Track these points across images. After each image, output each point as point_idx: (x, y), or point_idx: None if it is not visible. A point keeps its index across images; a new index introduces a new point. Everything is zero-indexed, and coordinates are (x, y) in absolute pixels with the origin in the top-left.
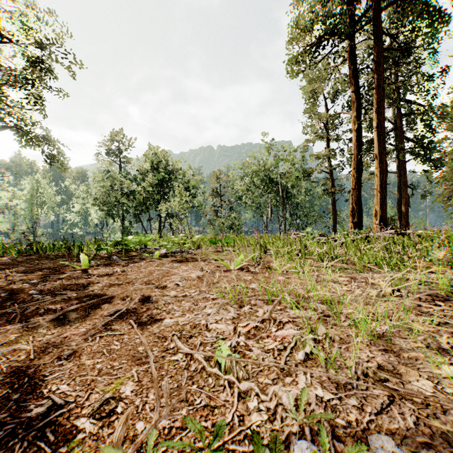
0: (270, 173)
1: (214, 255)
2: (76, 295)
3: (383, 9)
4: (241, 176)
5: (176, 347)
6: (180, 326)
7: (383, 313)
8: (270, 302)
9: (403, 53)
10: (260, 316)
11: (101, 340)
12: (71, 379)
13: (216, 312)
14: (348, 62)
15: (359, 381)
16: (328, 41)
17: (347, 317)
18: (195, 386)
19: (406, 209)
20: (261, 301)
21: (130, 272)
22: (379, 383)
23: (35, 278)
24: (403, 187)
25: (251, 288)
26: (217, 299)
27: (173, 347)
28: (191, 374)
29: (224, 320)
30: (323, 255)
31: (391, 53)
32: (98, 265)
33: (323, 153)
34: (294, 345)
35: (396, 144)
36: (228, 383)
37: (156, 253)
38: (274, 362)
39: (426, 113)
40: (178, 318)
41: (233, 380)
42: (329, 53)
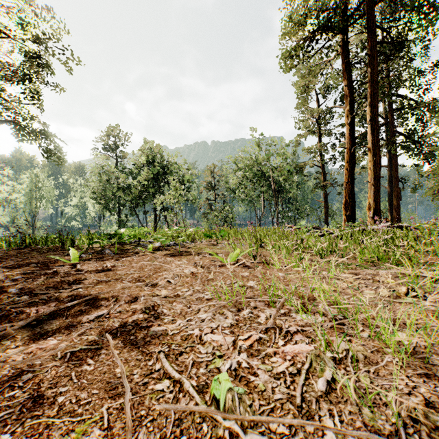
0: (263, 167)
1: (208, 249)
2: (57, 295)
3: (377, 2)
4: (235, 170)
5: (162, 369)
6: (169, 337)
7: (404, 319)
8: (271, 304)
9: (396, 47)
10: (263, 322)
11: (72, 356)
12: (20, 422)
13: (212, 318)
14: (341, 56)
15: (408, 428)
16: (321, 35)
17: (364, 324)
18: (184, 438)
19: (398, 202)
20: (261, 302)
21: (121, 267)
22: (436, 434)
23: (19, 274)
24: (394, 181)
25: (249, 286)
26: (212, 300)
27: (159, 368)
28: (179, 416)
29: (220, 329)
30: (321, 249)
31: (384, 47)
32: (89, 259)
33: (315, 148)
34: (308, 366)
35: (387, 138)
36: (229, 435)
37: (149, 247)
38: (287, 394)
39: (417, 108)
40: (168, 326)
41: (236, 430)
42: (322, 47)
